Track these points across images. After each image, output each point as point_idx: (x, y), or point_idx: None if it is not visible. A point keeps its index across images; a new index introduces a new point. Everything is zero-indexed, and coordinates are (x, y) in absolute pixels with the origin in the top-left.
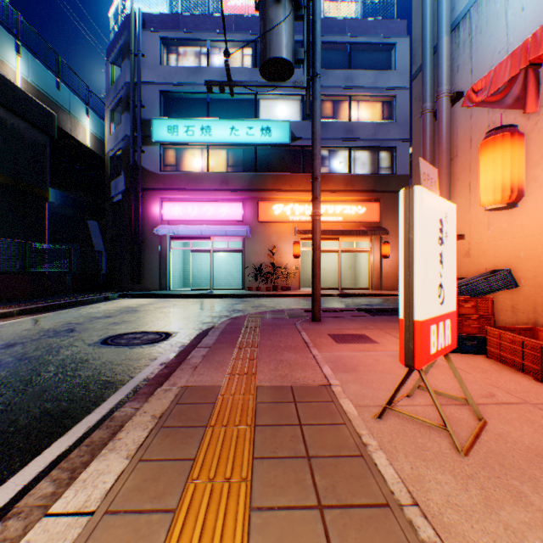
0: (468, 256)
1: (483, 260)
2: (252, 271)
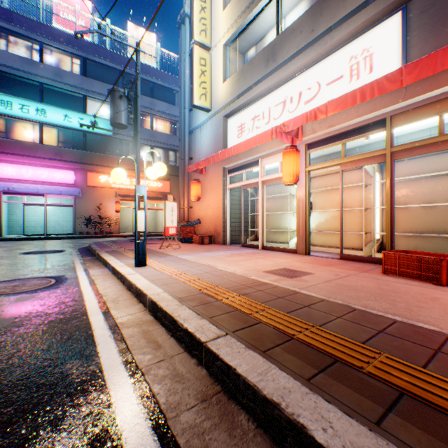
0: (194, 214)
1: (197, 216)
2: (83, 220)
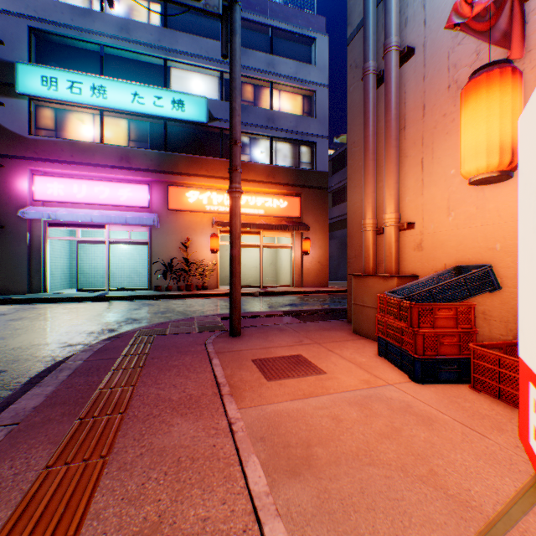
0: (421, 249)
1: (441, 254)
2: (161, 267)
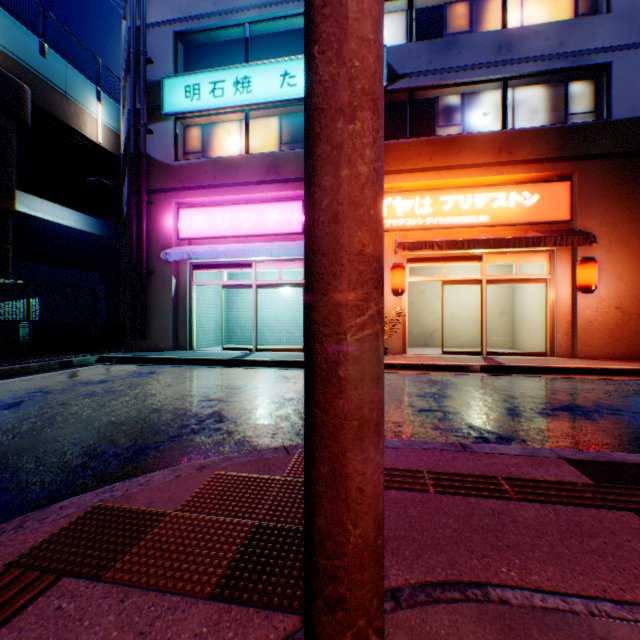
0: None
1: None
2: None
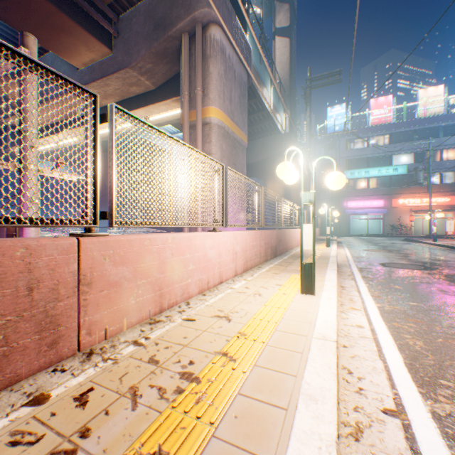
0: None
1: None
2: (387, 227)
